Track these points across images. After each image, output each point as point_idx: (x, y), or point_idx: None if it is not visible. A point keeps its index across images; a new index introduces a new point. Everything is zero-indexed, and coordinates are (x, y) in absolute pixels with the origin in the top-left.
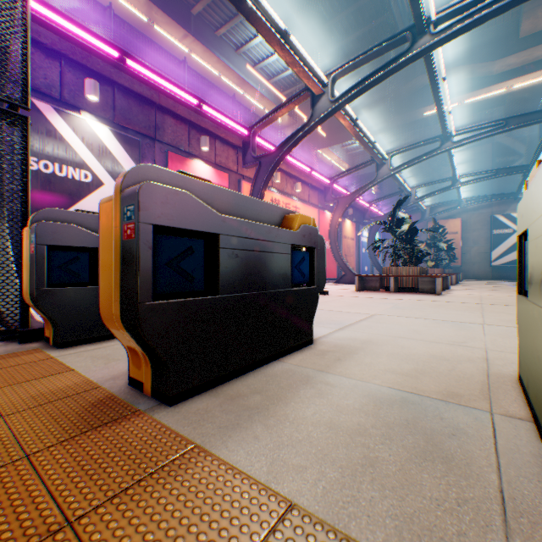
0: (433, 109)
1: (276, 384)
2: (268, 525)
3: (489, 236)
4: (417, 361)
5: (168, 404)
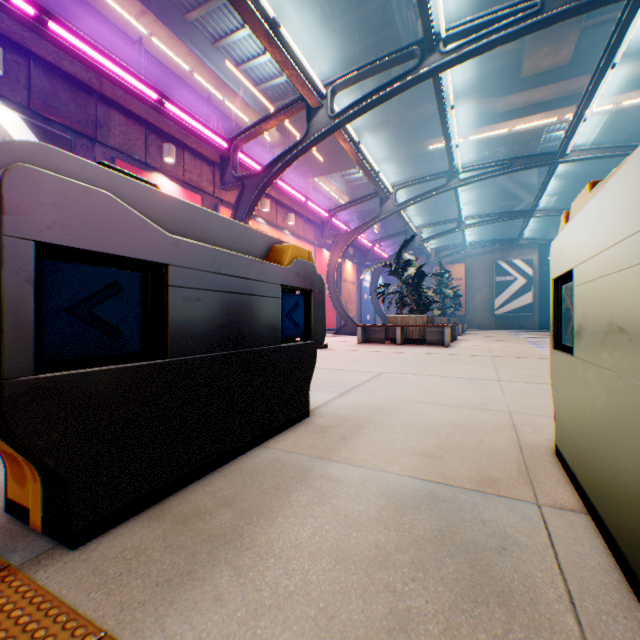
0: (439, 143)
1: (257, 486)
2: None
3: (492, 283)
4: (438, 433)
5: (70, 546)
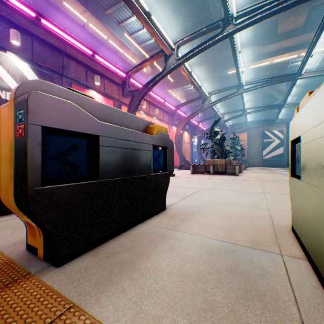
0: (233, 70)
1: (141, 241)
2: None
3: (261, 143)
4: (231, 219)
5: (56, 265)
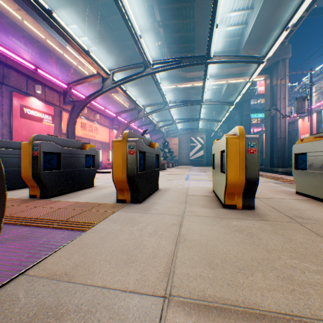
0: (166, 86)
1: (79, 193)
2: (76, 203)
3: (189, 146)
4: None
5: (47, 198)
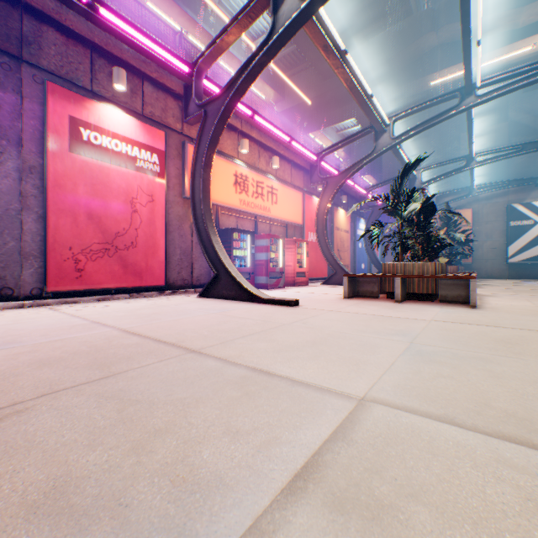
0: (442, 76)
1: None
2: None
3: (505, 229)
4: None
5: None
